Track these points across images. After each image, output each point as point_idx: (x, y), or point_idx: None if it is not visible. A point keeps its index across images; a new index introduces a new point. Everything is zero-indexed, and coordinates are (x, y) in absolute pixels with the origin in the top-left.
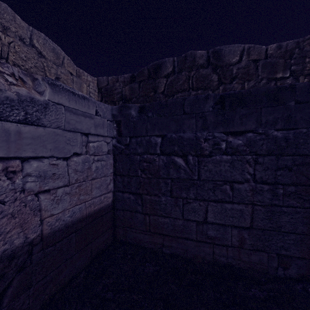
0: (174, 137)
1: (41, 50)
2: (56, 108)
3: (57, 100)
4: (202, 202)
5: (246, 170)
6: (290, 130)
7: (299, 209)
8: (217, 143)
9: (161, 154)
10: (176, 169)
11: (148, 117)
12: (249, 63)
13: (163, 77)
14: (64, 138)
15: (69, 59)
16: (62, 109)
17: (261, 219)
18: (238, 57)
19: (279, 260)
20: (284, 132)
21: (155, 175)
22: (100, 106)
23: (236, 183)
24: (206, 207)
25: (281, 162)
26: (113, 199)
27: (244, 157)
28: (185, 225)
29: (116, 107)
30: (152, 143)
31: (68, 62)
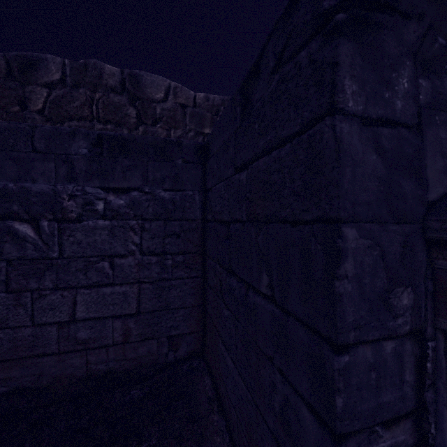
0: (12, 189)
1: None
2: None
3: None
4: (67, 291)
5: (131, 240)
6: (179, 191)
7: (187, 280)
8: (90, 202)
9: None
10: (17, 244)
11: None
12: (176, 106)
13: (43, 86)
14: None
15: None
16: None
17: (150, 299)
18: (163, 95)
19: (170, 343)
20: (173, 193)
21: None
22: None
23: (119, 257)
24: (74, 297)
25: (169, 229)
26: None
27: (129, 222)
28: (39, 334)
29: None
30: None
31: None
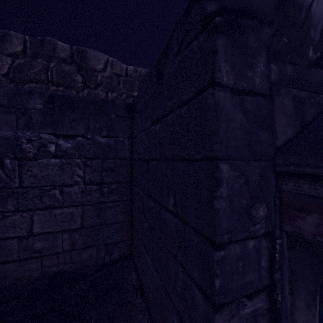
0: None
1: None
2: None
3: None
4: (26, 212)
5: (76, 173)
6: (113, 137)
7: (119, 202)
8: (44, 145)
9: None
10: None
11: None
12: (112, 75)
13: (7, 55)
14: None
15: None
16: None
17: (91, 217)
18: (103, 66)
19: (106, 249)
20: (108, 139)
21: None
22: None
23: (67, 186)
24: (31, 217)
25: (106, 165)
26: None
27: (75, 160)
28: (2, 246)
29: None
30: None
31: None
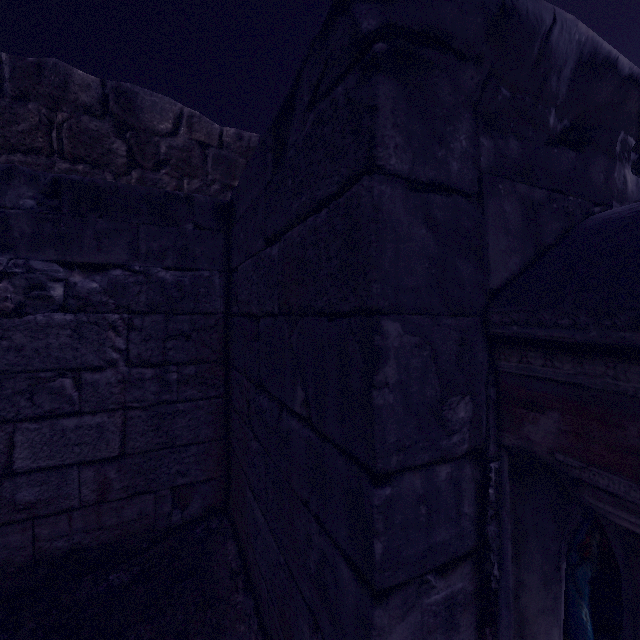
0: None
1: None
2: None
3: None
4: None
5: (111, 343)
6: (188, 271)
7: (202, 402)
8: (39, 285)
9: None
10: None
11: None
12: (191, 144)
13: None
14: None
15: None
16: None
17: (143, 433)
18: (171, 125)
19: (176, 497)
20: (179, 274)
21: None
22: None
23: (90, 371)
24: (10, 437)
25: (174, 326)
26: None
27: (107, 316)
28: None
29: None
30: None
31: None
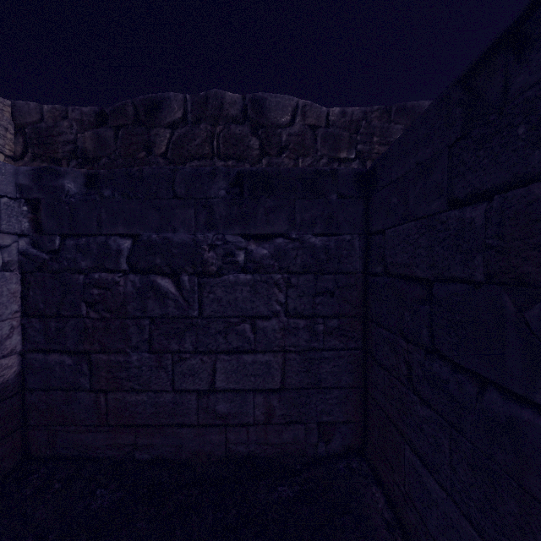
0: (155, 240)
1: None
2: None
3: None
4: (206, 356)
5: (275, 298)
6: (332, 235)
7: (343, 352)
8: (230, 253)
9: (130, 271)
10: (159, 300)
11: (103, 198)
12: (304, 129)
13: (166, 127)
14: None
15: None
16: None
17: (297, 372)
18: (289, 117)
19: (320, 431)
20: (325, 239)
21: (118, 313)
22: None
23: (261, 319)
24: (213, 363)
25: (321, 284)
26: (20, 369)
27: (272, 276)
28: (178, 401)
29: (29, 169)
30: (112, 250)
31: None
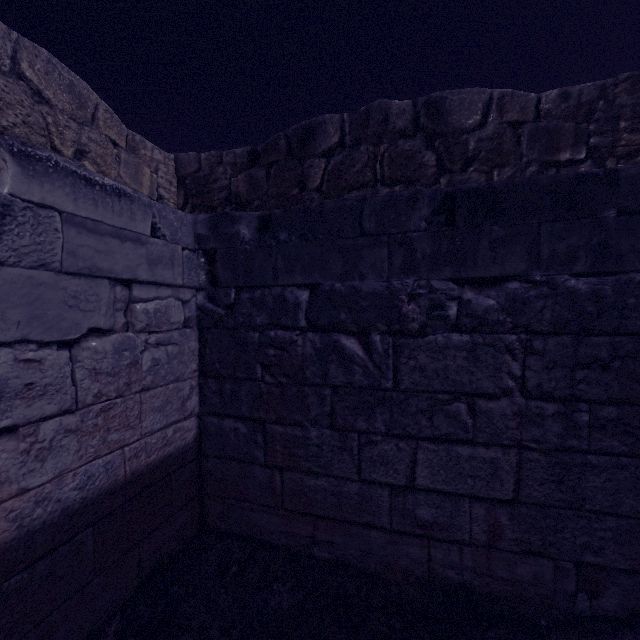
0: (339, 290)
1: (41, 87)
2: (36, 216)
3: (39, 198)
4: (403, 441)
5: (506, 369)
6: (605, 275)
7: (625, 459)
8: (438, 305)
9: (308, 328)
10: (343, 365)
11: (279, 243)
12: (502, 128)
13: (320, 156)
14: (62, 292)
15: (111, 110)
16: (54, 220)
17: (540, 481)
18: (479, 116)
19: (579, 575)
20: (592, 280)
21: (295, 378)
22: (166, 216)
23: (482, 397)
24: (412, 452)
25: (584, 351)
26: (198, 432)
27: (501, 337)
28: (365, 494)
29: (206, 217)
30: (289, 303)
31: (106, 118)
